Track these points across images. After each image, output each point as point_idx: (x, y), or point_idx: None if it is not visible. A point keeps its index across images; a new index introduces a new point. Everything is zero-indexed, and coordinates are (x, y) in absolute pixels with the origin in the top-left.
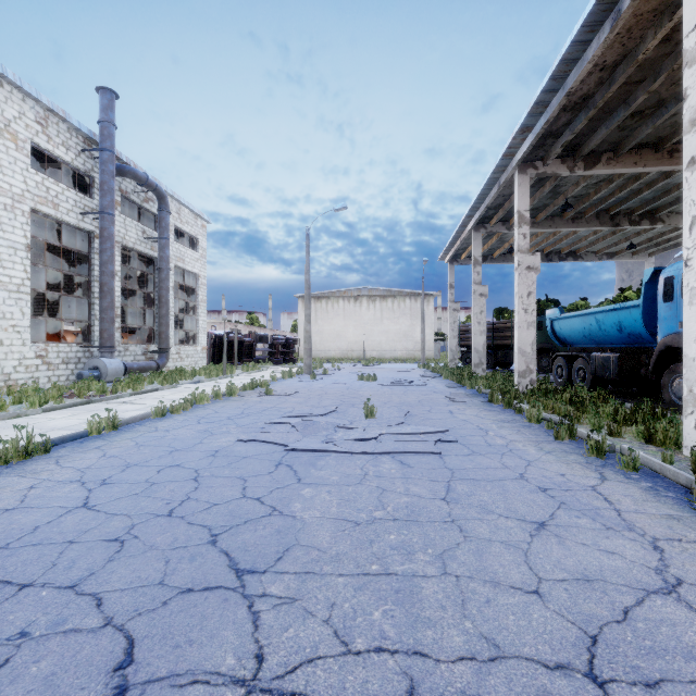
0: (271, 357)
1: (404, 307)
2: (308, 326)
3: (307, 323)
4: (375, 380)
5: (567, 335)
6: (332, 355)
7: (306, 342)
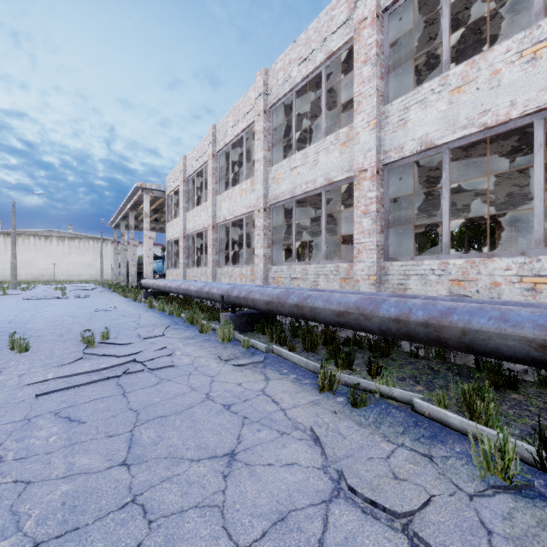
0: None
1: (88, 246)
2: (14, 260)
3: (14, 258)
4: (66, 289)
5: (155, 269)
6: (23, 279)
7: (13, 270)
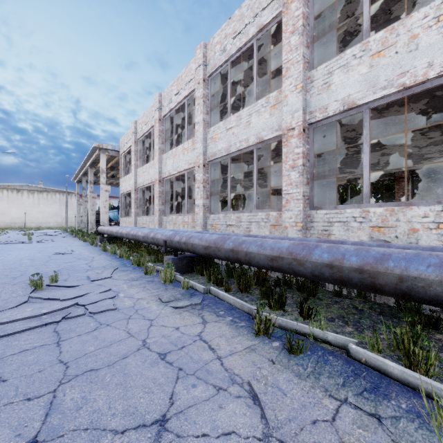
0: None
1: (55, 198)
2: None
3: None
4: (33, 235)
5: (111, 217)
6: None
7: None
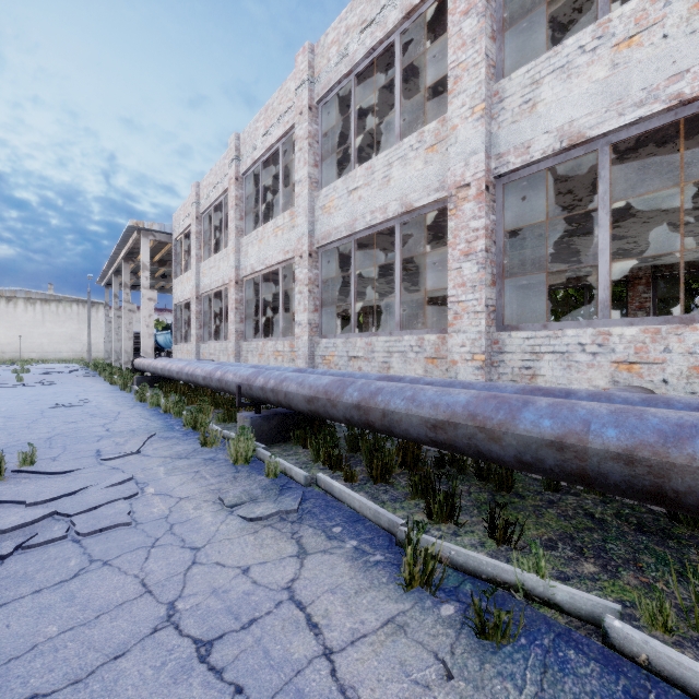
0: None
1: (71, 312)
2: None
3: None
4: (29, 372)
5: (161, 343)
6: None
7: None
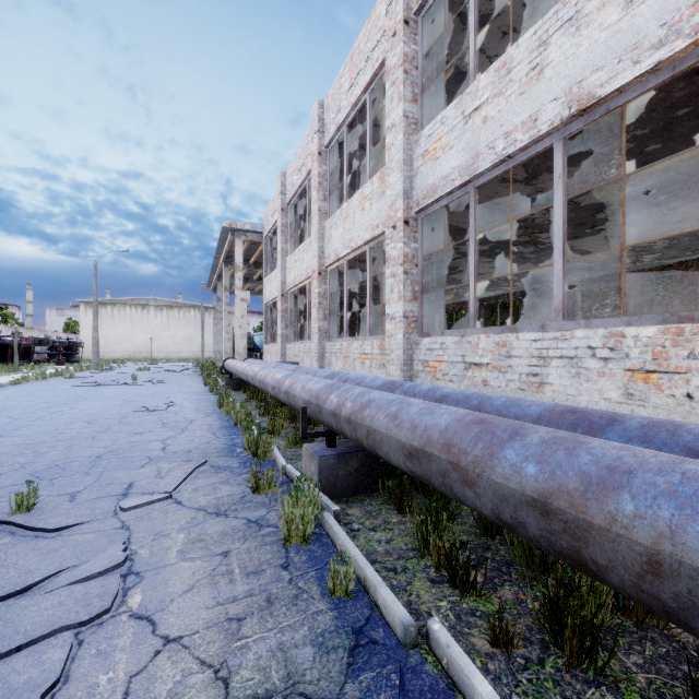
0: (51, 358)
1: (189, 316)
2: (96, 334)
3: (95, 332)
4: (150, 370)
5: (257, 344)
6: (118, 356)
7: (94, 346)
